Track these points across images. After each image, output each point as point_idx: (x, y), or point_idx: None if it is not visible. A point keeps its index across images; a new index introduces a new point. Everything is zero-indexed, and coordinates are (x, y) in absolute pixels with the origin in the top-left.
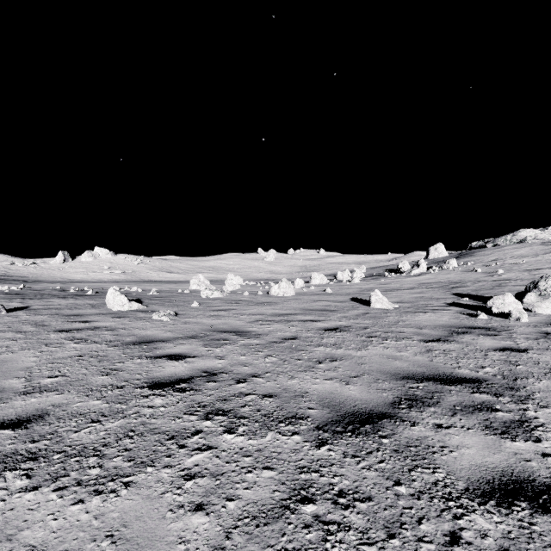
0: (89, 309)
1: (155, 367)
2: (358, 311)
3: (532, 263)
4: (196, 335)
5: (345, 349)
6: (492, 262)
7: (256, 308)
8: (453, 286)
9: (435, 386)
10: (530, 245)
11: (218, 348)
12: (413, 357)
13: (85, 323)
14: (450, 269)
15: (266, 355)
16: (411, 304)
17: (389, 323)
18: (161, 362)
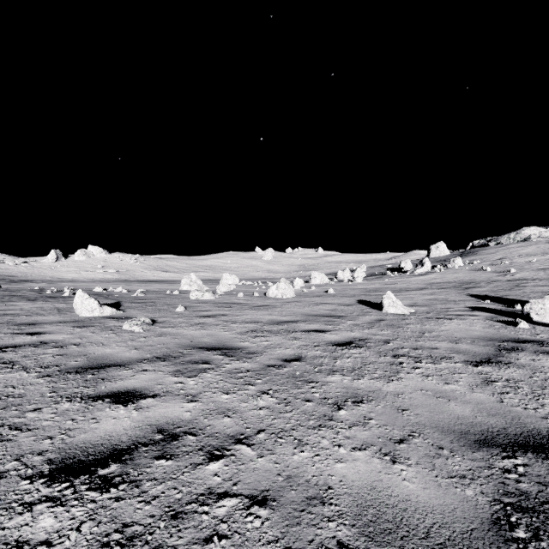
0: (53, 315)
1: (85, 420)
2: (370, 317)
3: (543, 261)
4: (169, 354)
5: (370, 379)
6: (500, 260)
7: (250, 313)
8: (466, 286)
9: (542, 464)
10: (536, 244)
11: (192, 378)
12: (472, 395)
13: (33, 335)
14: (456, 267)
15: (259, 391)
16: (427, 308)
17: (413, 334)
18: (98, 410)
